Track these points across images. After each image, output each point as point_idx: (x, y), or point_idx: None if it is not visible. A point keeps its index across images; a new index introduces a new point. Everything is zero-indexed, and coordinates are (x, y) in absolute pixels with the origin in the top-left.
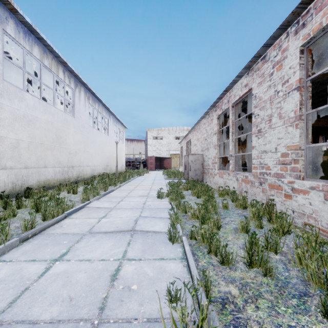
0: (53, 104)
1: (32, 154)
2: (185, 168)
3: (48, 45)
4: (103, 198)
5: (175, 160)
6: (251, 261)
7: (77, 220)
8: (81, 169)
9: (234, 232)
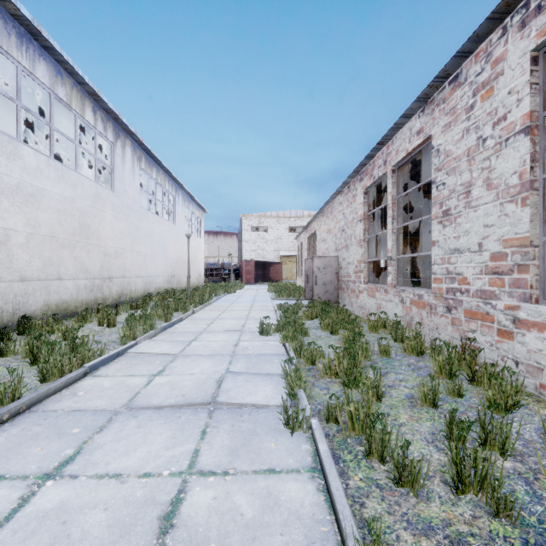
0: (74, 167)
1: (34, 255)
2: (306, 281)
3: (65, 62)
4: (161, 334)
5: (289, 266)
6: (462, 478)
7: (108, 379)
8: (126, 283)
9: (410, 405)
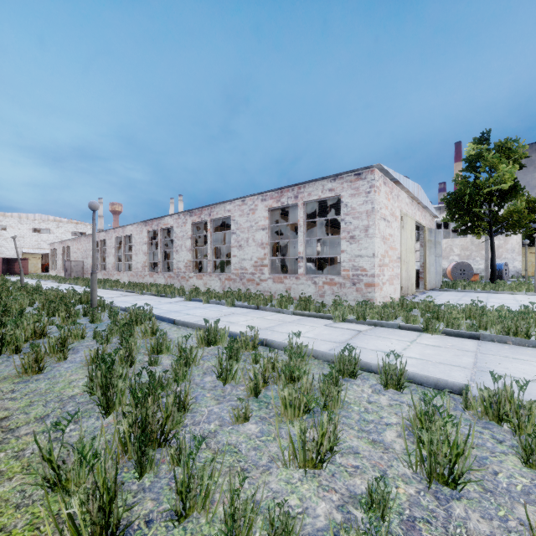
0: None
1: None
2: (66, 271)
3: None
4: None
5: (33, 262)
6: None
7: None
8: None
9: None
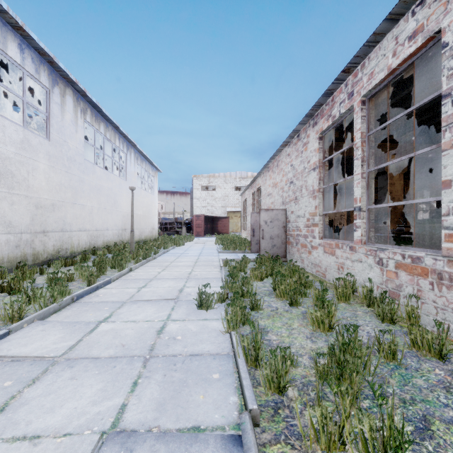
0: None
1: None
2: (252, 234)
3: None
4: (69, 307)
5: (234, 220)
6: None
7: None
8: (66, 237)
9: None
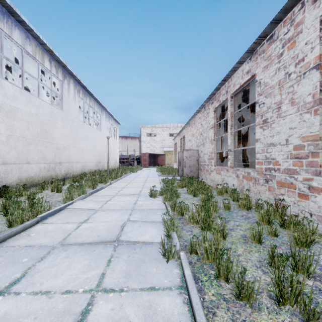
0: (38, 95)
1: (12, 148)
2: (179, 165)
3: (31, 30)
4: (89, 197)
5: (169, 156)
6: (282, 295)
7: (52, 225)
8: (70, 166)
9: (244, 242)
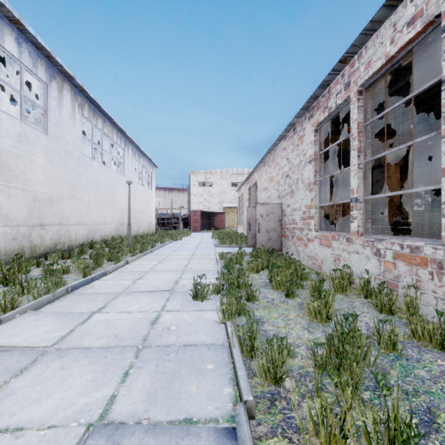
0: None
1: None
2: (248, 228)
3: None
4: (64, 298)
5: (231, 216)
6: None
7: None
8: (63, 230)
9: None
